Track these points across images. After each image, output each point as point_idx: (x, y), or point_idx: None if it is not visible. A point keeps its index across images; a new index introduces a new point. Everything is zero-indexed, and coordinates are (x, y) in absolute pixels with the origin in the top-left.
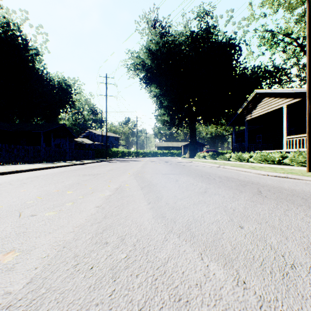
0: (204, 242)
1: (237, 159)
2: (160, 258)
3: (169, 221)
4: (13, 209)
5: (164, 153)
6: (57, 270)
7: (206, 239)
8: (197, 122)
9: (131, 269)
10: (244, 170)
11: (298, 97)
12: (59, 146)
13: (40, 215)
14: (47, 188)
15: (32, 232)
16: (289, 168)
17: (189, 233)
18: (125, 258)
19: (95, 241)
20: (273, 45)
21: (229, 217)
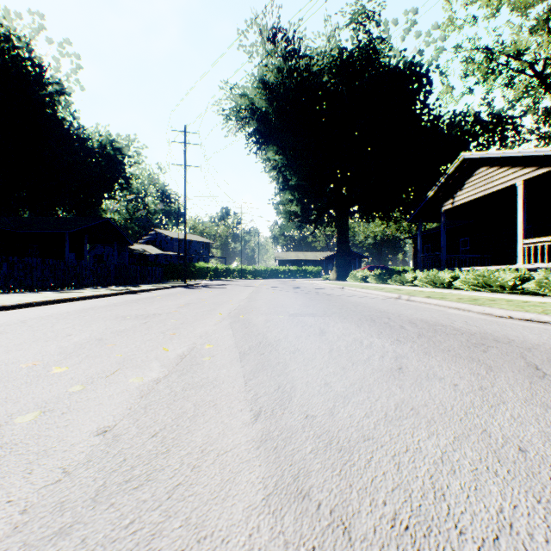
0: None
1: (429, 283)
2: None
3: (326, 527)
4: None
5: (292, 272)
6: None
7: None
8: (350, 216)
9: None
10: (455, 305)
11: (547, 165)
12: (102, 258)
13: None
14: (16, 356)
15: None
16: (543, 301)
17: None
18: None
19: None
20: (490, 75)
21: (536, 500)
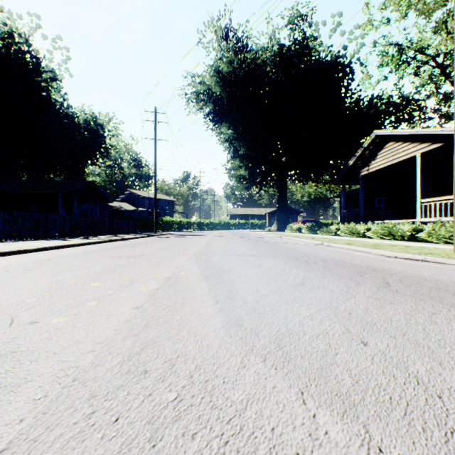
0: (306, 370)
1: (348, 233)
2: (234, 401)
3: (248, 332)
4: (3, 311)
5: (241, 225)
6: (57, 425)
7: (309, 366)
8: (288, 179)
9: (183, 423)
10: (360, 249)
11: (439, 141)
12: (86, 213)
13: (43, 322)
14: (62, 278)
15: (27, 351)
16: (426, 246)
17: (281, 355)
18: (175, 401)
19: (128, 368)
20: (400, 66)
21: (343, 327)
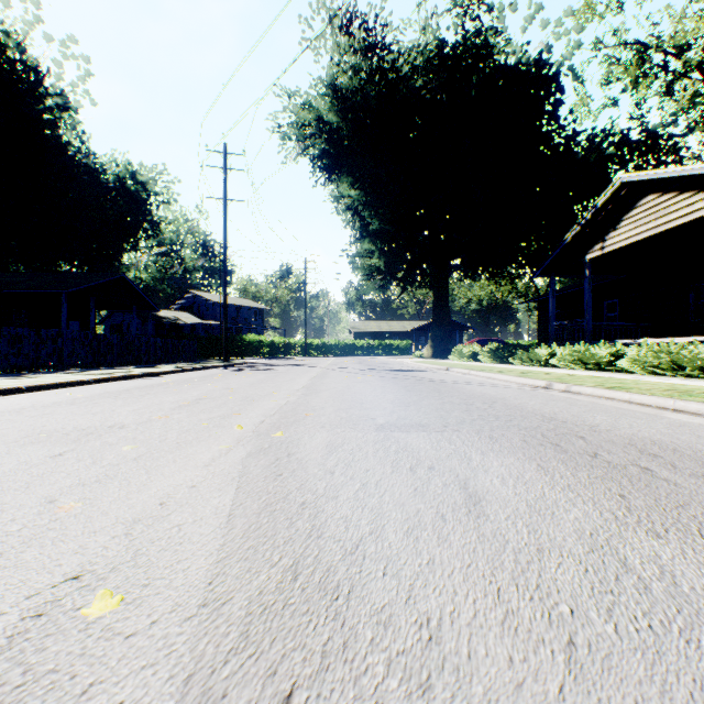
0: None
1: (574, 363)
2: None
3: None
4: None
5: (372, 347)
6: None
7: None
8: (449, 273)
9: None
10: (673, 405)
11: None
12: (120, 329)
13: None
14: None
15: None
16: None
17: None
18: None
19: None
20: (642, 79)
21: None
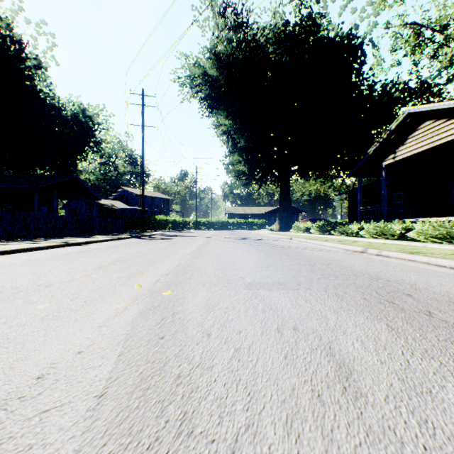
0: None
1: (377, 234)
2: None
3: None
4: None
5: (240, 224)
6: None
7: None
8: (290, 175)
9: None
10: None
11: None
12: (75, 212)
13: None
14: None
15: None
16: None
17: None
18: None
19: None
20: (417, 47)
21: None
